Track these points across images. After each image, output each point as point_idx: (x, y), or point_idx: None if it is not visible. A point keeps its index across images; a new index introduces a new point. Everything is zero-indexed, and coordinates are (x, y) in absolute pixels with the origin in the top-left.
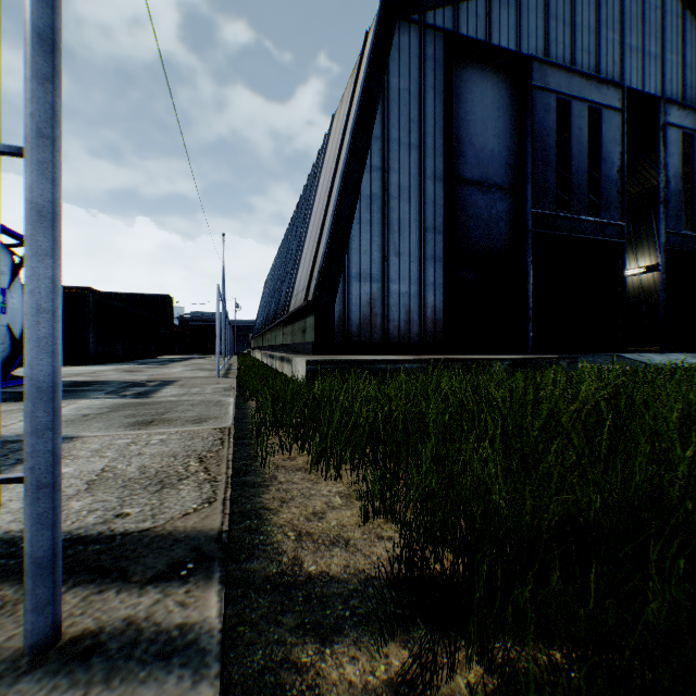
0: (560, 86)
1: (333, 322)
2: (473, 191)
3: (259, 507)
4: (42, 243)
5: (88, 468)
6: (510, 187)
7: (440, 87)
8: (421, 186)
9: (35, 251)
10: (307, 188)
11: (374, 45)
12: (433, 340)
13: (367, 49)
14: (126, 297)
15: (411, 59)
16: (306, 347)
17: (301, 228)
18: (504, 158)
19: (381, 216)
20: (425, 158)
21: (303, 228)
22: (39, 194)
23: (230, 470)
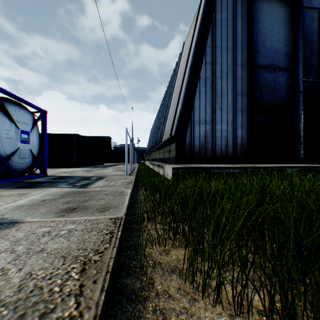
0: None
1: (185, 146)
2: (264, 72)
3: None
4: None
5: None
6: (287, 68)
7: (245, 15)
8: (234, 71)
9: None
10: (170, 82)
11: None
12: (241, 156)
13: (203, 1)
14: (92, 138)
15: (228, 1)
16: (170, 159)
17: (168, 101)
18: (283, 51)
19: (211, 89)
20: (236, 55)
21: (169, 101)
22: None
23: (102, 295)
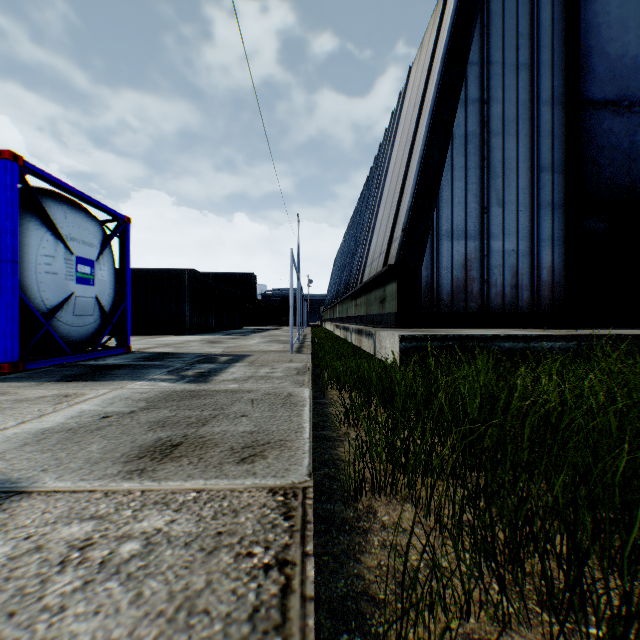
0: None
1: (419, 289)
2: (605, 115)
3: None
4: None
5: None
6: None
7: None
8: (532, 115)
9: None
10: (379, 156)
11: None
12: (549, 310)
13: None
14: (220, 276)
15: None
16: (385, 318)
17: (374, 196)
18: None
19: (478, 159)
20: (538, 79)
21: (377, 195)
22: None
23: None
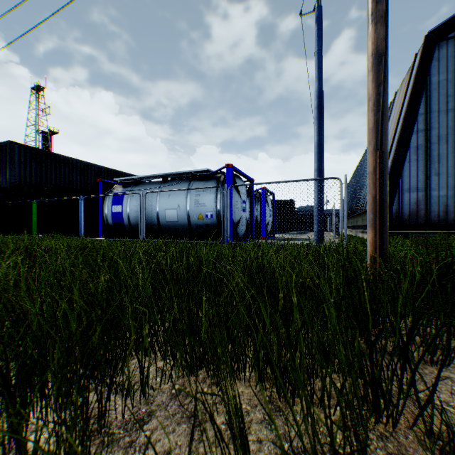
0: None
1: (391, 214)
2: None
3: None
4: (346, 218)
5: None
6: None
7: None
8: None
9: (345, 219)
10: None
11: (418, 67)
12: None
13: (414, 65)
14: None
15: (447, 60)
16: None
17: None
18: None
19: (423, 156)
20: None
21: None
22: (345, 214)
23: None
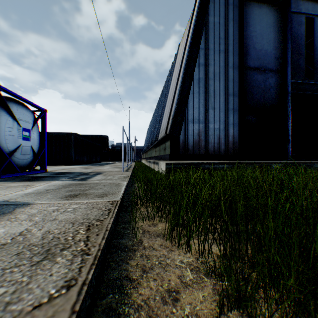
0: (308, 10)
1: (179, 144)
2: (255, 73)
3: (123, 275)
4: None
5: (14, 230)
6: (276, 69)
7: (237, 19)
8: (226, 72)
9: None
10: (166, 82)
11: (201, 0)
12: (232, 153)
13: (196, 5)
14: (89, 136)
15: (220, 6)
16: (165, 157)
17: (164, 101)
18: (272, 54)
19: (204, 89)
20: (228, 57)
21: (165, 100)
22: None
23: (103, 240)
